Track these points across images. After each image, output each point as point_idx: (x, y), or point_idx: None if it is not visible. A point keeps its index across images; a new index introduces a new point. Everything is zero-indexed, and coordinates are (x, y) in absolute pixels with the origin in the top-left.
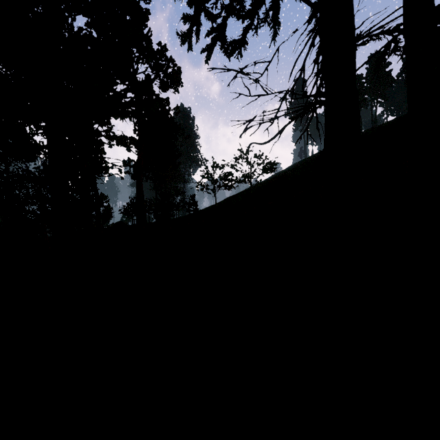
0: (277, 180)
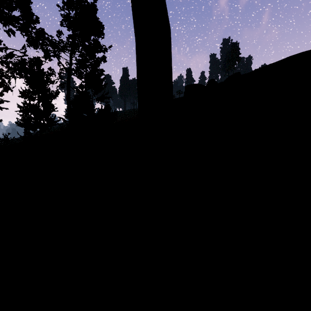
0: None
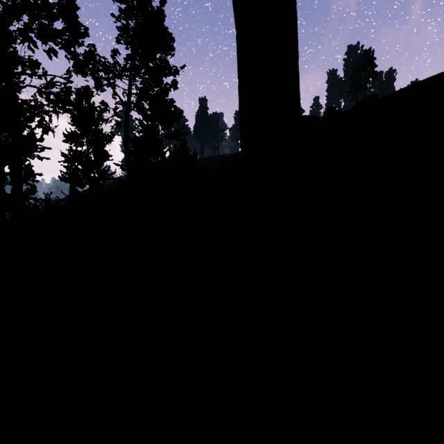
0: None
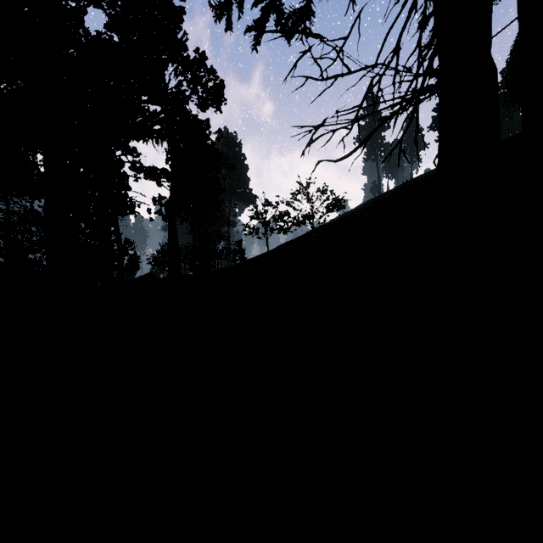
0: (345, 222)
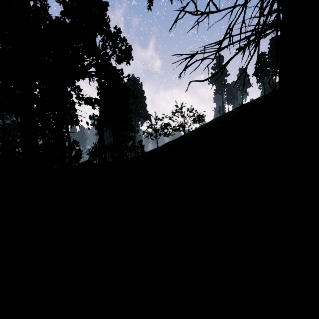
0: (203, 129)
